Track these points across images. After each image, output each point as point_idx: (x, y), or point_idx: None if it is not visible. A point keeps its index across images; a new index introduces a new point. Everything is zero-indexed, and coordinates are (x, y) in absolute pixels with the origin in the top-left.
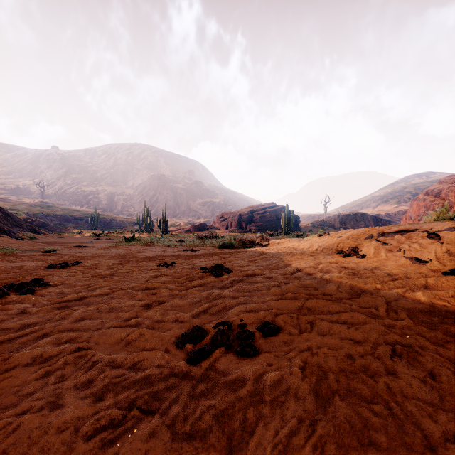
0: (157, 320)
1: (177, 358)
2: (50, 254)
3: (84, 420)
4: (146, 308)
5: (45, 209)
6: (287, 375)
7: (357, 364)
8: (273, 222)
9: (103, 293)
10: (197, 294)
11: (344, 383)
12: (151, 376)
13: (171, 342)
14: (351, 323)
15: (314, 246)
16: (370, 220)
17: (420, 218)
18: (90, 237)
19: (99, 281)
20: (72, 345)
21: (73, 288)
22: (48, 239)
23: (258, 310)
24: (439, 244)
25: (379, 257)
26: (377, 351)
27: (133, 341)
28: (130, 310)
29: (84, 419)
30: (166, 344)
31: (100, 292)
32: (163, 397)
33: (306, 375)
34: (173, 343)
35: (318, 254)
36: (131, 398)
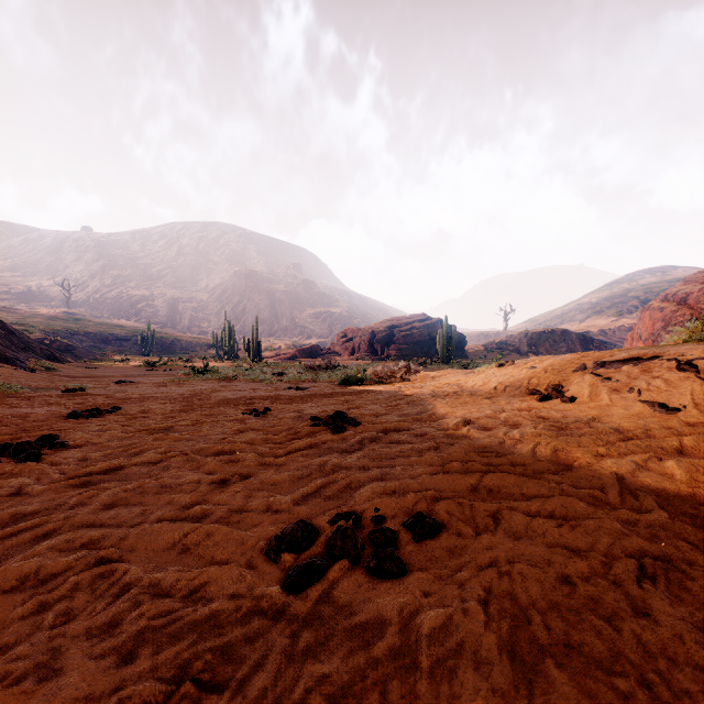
0: (236, 509)
1: (267, 580)
2: (74, 394)
3: (94, 703)
4: (220, 486)
5: (72, 324)
6: (458, 617)
7: (579, 594)
8: (424, 343)
9: (152, 460)
10: (303, 463)
11: (560, 632)
12: (219, 615)
13: (258, 549)
14: (562, 515)
15: (491, 382)
16: (576, 340)
17: (655, 338)
18: (140, 367)
19: (148, 439)
20: (90, 553)
21: (104, 452)
22: (74, 371)
23: (404, 491)
24: (698, 381)
25: (599, 400)
26: (612, 570)
27: (194, 546)
28: (193, 490)
29: (96, 703)
30: (250, 553)
31: (147, 458)
32: (239, 657)
33: (492, 617)
34: (262, 550)
35: (498, 396)
36: (183, 658)
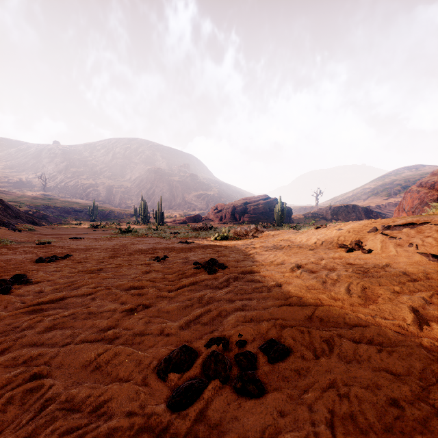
0: (139, 332)
1: (156, 396)
2: (44, 246)
3: None
4: (129, 313)
5: (47, 201)
6: None
7: (408, 417)
8: (266, 213)
9: (85, 293)
10: (188, 296)
11: None
12: (116, 432)
13: (151, 368)
14: (379, 342)
15: (312, 239)
16: (361, 211)
17: (414, 210)
18: (88, 228)
19: (85, 277)
20: (27, 369)
21: (54, 287)
22: (46, 231)
23: (259, 319)
24: None
25: (388, 252)
26: (431, 395)
27: (104, 364)
28: (110, 316)
29: None
30: (145, 371)
31: (82, 292)
32: None
33: None
34: (154, 369)
35: (317, 248)
36: None
